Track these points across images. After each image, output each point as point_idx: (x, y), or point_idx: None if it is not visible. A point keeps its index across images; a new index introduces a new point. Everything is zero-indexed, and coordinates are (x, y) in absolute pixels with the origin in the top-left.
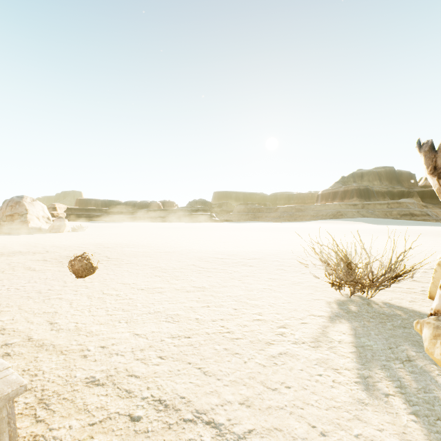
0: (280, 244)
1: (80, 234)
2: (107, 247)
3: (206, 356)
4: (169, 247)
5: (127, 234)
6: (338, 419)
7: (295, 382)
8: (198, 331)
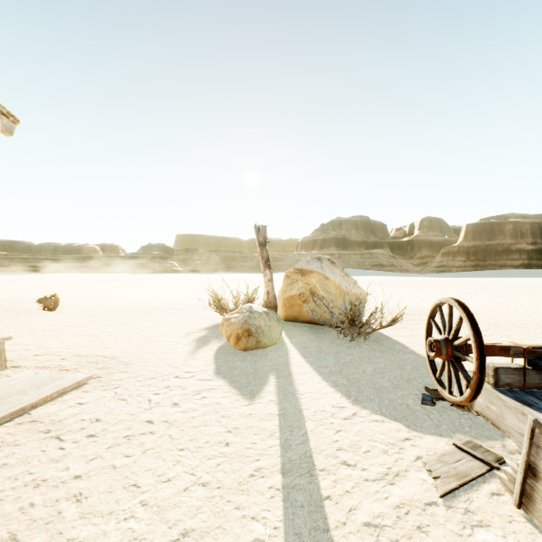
0: (226, 294)
1: None
2: (21, 302)
3: (110, 345)
4: (103, 299)
5: (47, 288)
6: (162, 351)
7: (153, 346)
8: (109, 339)
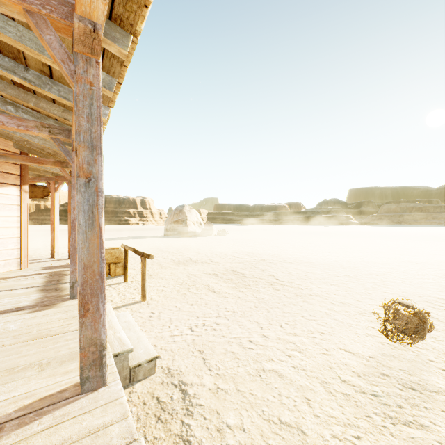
0: None
1: (225, 239)
2: (262, 260)
3: None
4: (338, 265)
5: (268, 241)
6: None
7: None
8: None
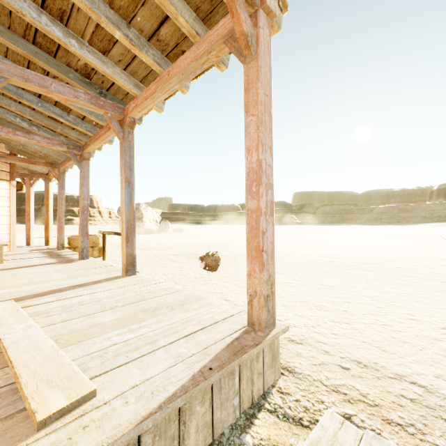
0: (392, 250)
1: (181, 235)
2: (213, 246)
3: (376, 339)
4: None
5: (220, 236)
6: None
7: None
8: (353, 320)
